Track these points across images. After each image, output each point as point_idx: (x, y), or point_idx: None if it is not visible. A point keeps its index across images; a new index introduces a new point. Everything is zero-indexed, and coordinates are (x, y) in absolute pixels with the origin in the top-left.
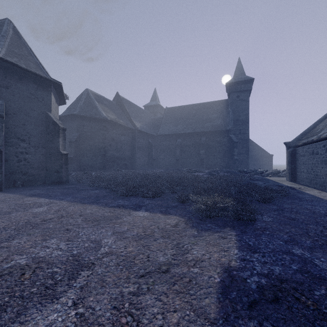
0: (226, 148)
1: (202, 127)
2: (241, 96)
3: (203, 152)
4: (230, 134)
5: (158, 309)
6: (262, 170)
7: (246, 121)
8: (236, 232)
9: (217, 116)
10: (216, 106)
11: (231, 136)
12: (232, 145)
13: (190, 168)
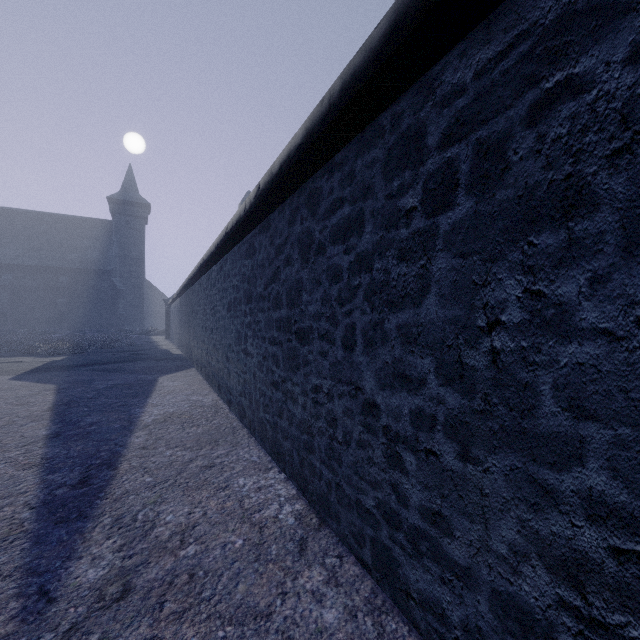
0: (106, 298)
1: (62, 260)
2: (133, 223)
3: (64, 301)
4: (114, 277)
5: (25, 364)
6: (151, 329)
7: (140, 261)
8: (68, 356)
9: (92, 245)
10: (91, 227)
11: (115, 281)
12: (116, 294)
13: (35, 329)
